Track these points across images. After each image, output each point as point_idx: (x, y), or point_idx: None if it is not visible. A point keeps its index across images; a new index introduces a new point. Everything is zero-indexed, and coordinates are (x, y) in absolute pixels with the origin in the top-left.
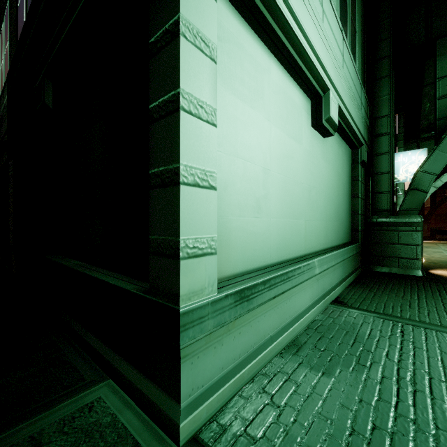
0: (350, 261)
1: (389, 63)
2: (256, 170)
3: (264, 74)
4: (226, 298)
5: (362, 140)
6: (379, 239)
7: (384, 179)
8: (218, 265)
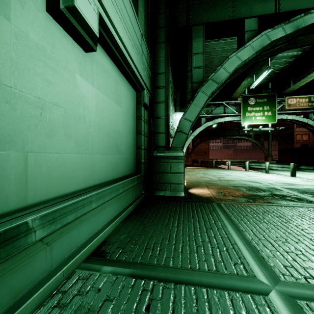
0: (130, 192)
1: (165, 33)
2: None
3: None
4: None
5: (143, 84)
6: (158, 170)
7: (162, 122)
8: None
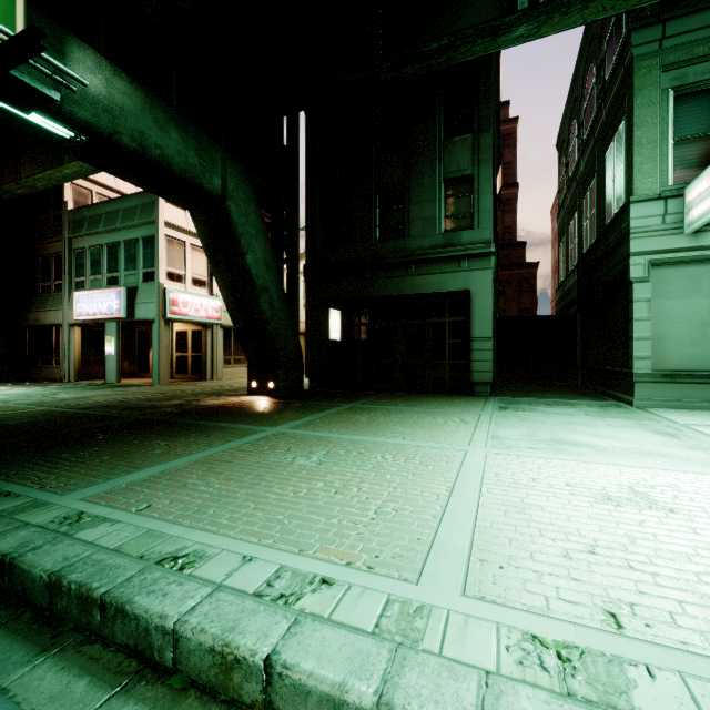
0: None
1: None
2: (692, 325)
3: (701, 277)
4: (656, 374)
5: None
6: None
7: None
8: (659, 365)
